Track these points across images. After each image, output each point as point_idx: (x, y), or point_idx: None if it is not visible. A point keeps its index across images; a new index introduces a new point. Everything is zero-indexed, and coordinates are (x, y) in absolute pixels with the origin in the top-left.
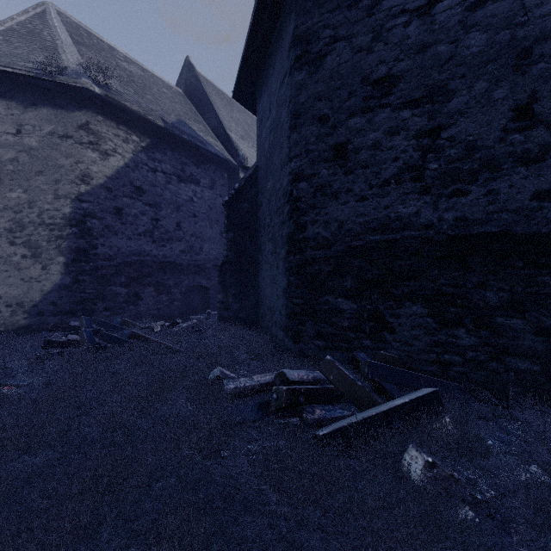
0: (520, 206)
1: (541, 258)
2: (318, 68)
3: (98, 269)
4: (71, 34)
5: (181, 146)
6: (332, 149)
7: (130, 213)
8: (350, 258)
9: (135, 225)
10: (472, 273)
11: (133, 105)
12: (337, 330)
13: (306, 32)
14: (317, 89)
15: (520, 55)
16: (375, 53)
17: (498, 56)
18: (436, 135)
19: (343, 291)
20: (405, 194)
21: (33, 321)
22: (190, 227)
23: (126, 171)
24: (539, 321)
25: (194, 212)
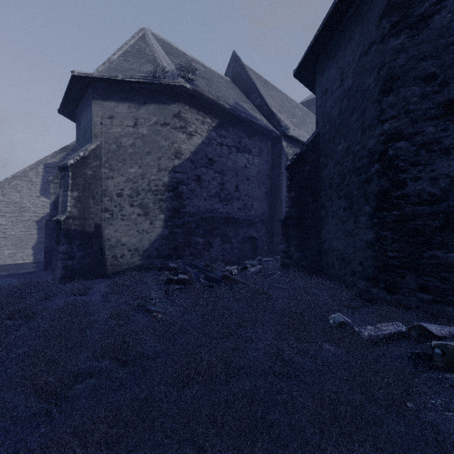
0: None
1: None
2: (422, 29)
3: (186, 224)
4: (162, 47)
5: (238, 123)
6: (442, 106)
7: (205, 179)
8: None
9: (208, 189)
10: None
11: (209, 94)
12: (449, 284)
13: None
14: (420, 50)
15: None
16: None
17: None
18: None
19: None
20: None
21: (144, 262)
22: (245, 189)
23: (202, 147)
24: None
25: (247, 176)
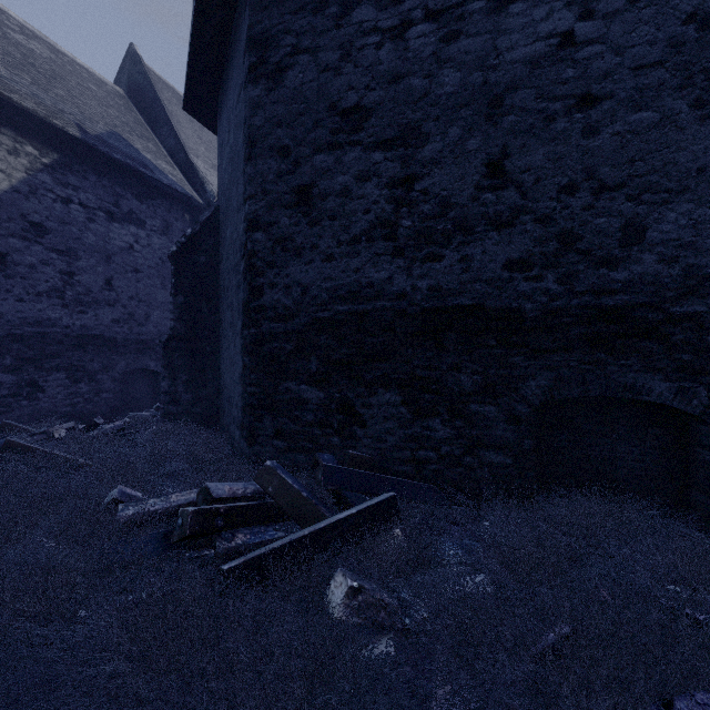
0: (493, 276)
1: (513, 336)
2: (278, 84)
3: None
4: None
5: (113, 170)
6: (295, 192)
7: (21, 261)
8: (316, 334)
9: (31, 281)
10: (446, 353)
11: (25, 100)
12: (301, 426)
13: (264, 34)
14: (276, 112)
15: (492, 103)
16: (344, 76)
17: (472, 100)
18: (410, 186)
19: (307, 376)
20: (377, 255)
21: None
22: (129, 287)
23: (13, 198)
24: (511, 407)
25: (135, 265)
